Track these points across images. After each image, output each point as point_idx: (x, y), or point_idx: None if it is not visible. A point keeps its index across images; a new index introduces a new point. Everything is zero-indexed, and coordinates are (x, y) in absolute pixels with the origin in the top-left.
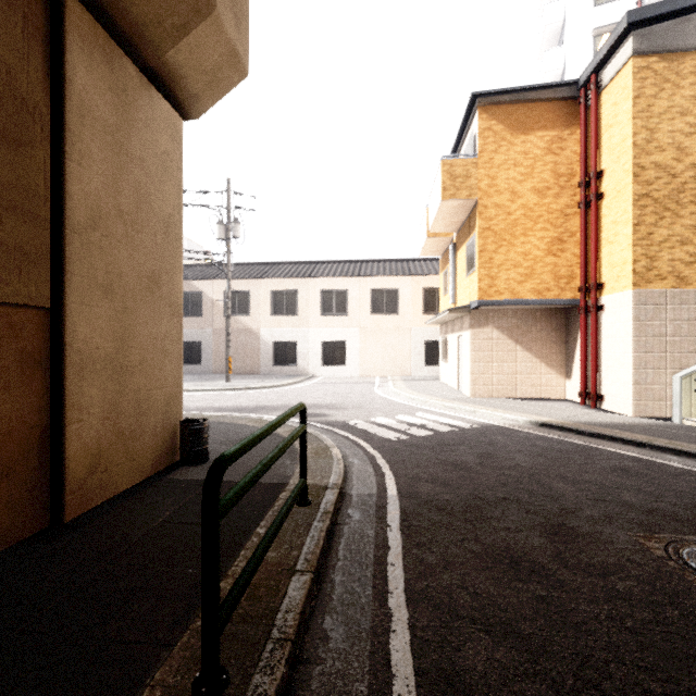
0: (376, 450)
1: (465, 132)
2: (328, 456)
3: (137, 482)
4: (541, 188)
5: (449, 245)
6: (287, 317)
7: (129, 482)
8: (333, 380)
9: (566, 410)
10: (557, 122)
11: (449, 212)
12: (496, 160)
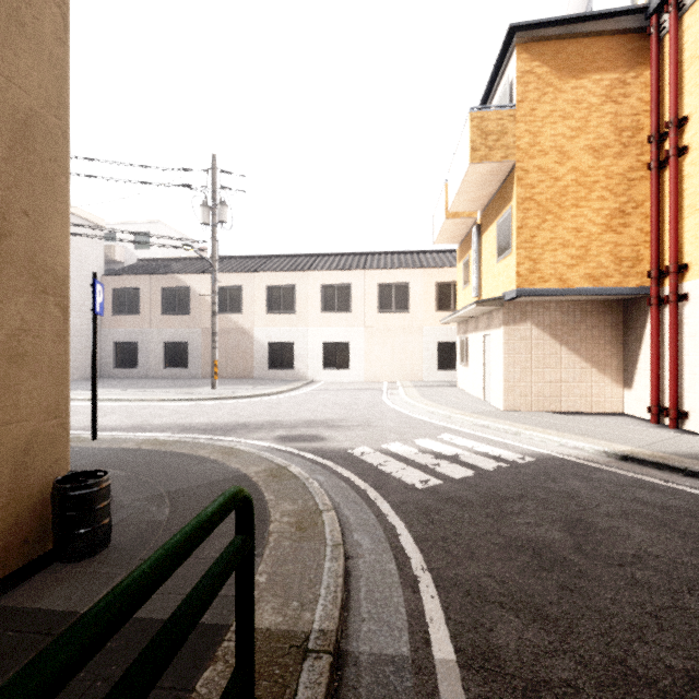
0: (397, 512)
1: (497, 83)
2: (319, 532)
3: None
4: (597, 146)
5: (471, 228)
6: (284, 314)
7: None
8: (335, 385)
9: (639, 432)
10: (618, 61)
11: (477, 182)
12: (539, 111)
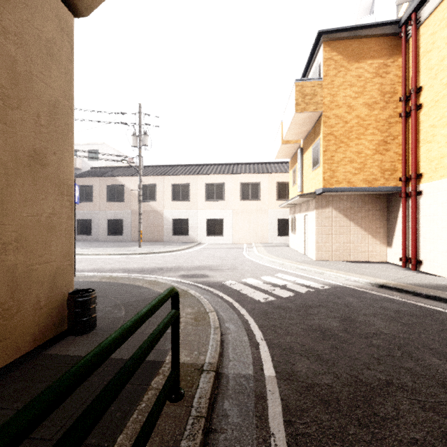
0: (249, 313)
1: (311, 64)
2: (207, 322)
3: (12, 359)
4: (370, 103)
5: (297, 150)
6: (182, 202)
7: (1, 362)
8: (214, 246)
9: (393, 272)
10: (383, 52)
11: (300, 123)
12: (336, 82)
